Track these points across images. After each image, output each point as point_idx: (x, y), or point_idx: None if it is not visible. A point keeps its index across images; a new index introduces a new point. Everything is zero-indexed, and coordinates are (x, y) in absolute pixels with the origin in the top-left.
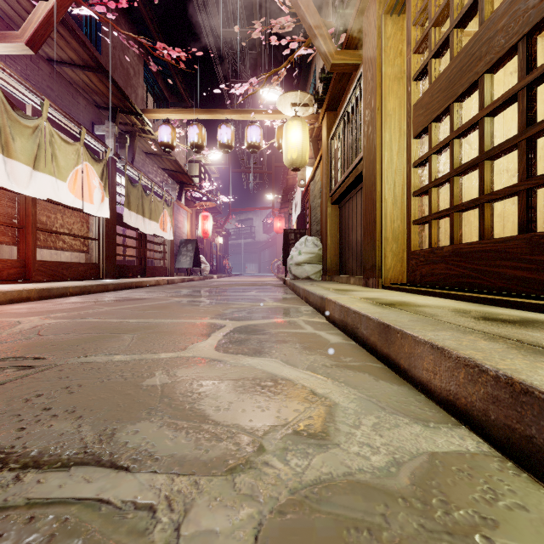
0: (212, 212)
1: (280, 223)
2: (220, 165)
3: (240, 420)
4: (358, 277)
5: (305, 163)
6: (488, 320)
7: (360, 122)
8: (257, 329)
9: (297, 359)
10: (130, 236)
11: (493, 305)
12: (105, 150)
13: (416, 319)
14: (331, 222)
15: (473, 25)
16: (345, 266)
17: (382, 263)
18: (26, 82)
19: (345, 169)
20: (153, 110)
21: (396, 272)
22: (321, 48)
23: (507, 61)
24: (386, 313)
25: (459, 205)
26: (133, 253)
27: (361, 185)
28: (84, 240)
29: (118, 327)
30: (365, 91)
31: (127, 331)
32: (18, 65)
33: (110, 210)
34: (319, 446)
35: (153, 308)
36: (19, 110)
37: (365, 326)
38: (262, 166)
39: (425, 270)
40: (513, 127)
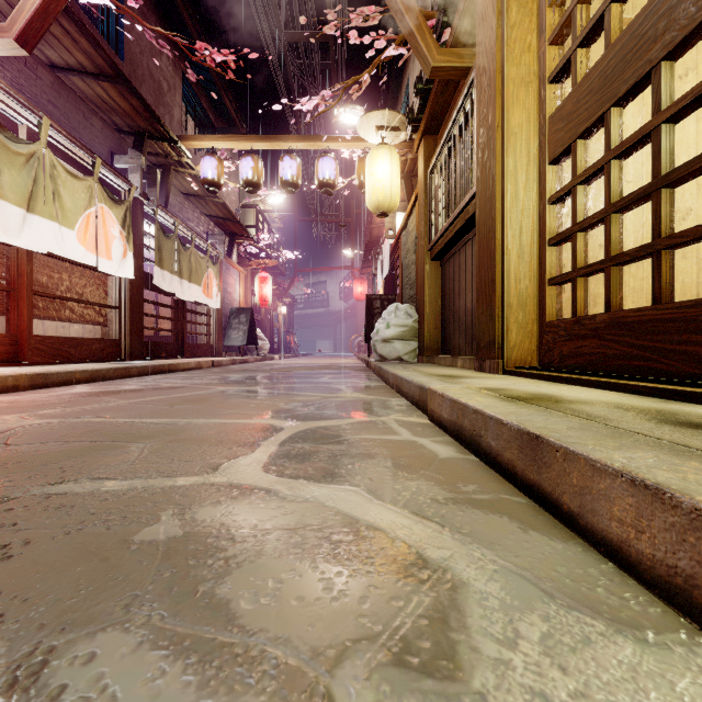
0: (272, 274)
1: (362, 288)
2: (283, 211)
3: (293, 625)
4: (468, 358)
5: (395, 206)
6: (697, 429)
7: (472, 147)
8: (329, 434)
9: (391, 487)
10: (163, 304)
11: (682, 401)
12: (129, 189)
13: (578, 425)
14: (430, 284)
15: (629, 11)
16: (449, 343)
17: (504, 338)
18: (18, 93)
19: (450, 212)
20: (193, 137)
21: (523, 351)
22: (418, 47)
23: (675, 61)
24: (526, 414)
25: (620, 254)
26: (168, 326)
27: (472, 233)
28: (100, 308)
29: (127, 431)
30: (479, 102)
31: (138, 439)
32: (7, 72)
33: (136, 268)
34: (445, 700)
35: (185, 402)
36: (6, 131)
37: (493, 435)
38: (338, 212)
39: (567, 349)
40: (683, 152)
